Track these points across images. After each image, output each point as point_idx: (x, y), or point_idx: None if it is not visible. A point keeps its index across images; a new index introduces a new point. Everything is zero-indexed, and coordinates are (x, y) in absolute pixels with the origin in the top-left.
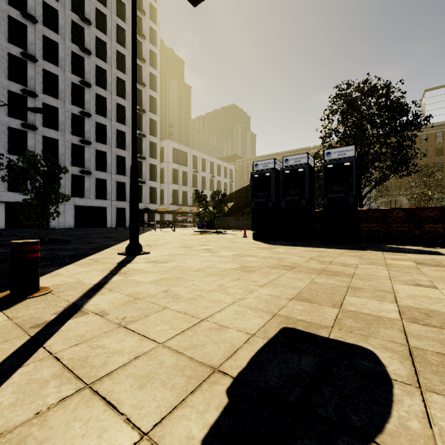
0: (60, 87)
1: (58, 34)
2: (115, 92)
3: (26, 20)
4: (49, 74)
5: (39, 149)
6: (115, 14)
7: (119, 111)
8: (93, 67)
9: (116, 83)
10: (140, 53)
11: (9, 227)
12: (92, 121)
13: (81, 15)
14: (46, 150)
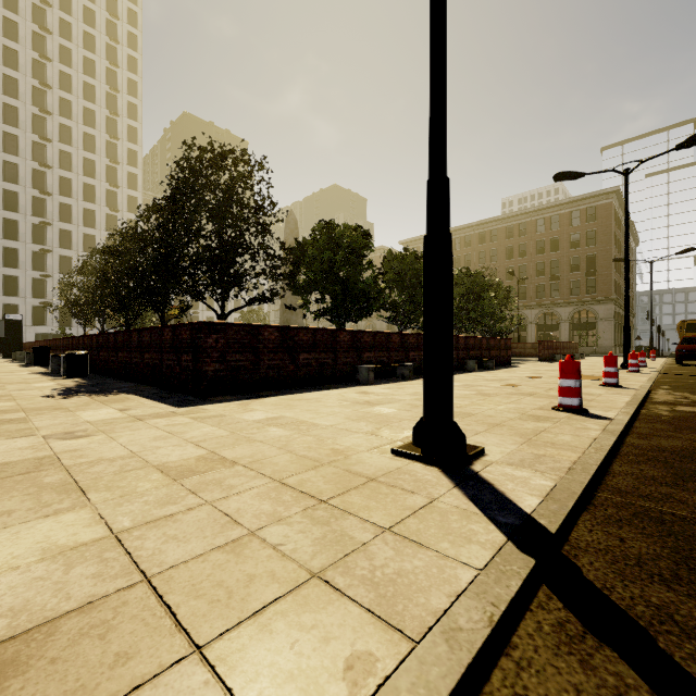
0: (21, 230)
1: (19, 185)
2: (83, 224)
3: None
4: (10, 220)
5: None
6: (82, 149)
7: (89, 241)
8: (56, 205)
9: (85, 215)
10: (116, 179)
11: None
12: (56, 255)
13: (40, 163)
14: (7, 287)
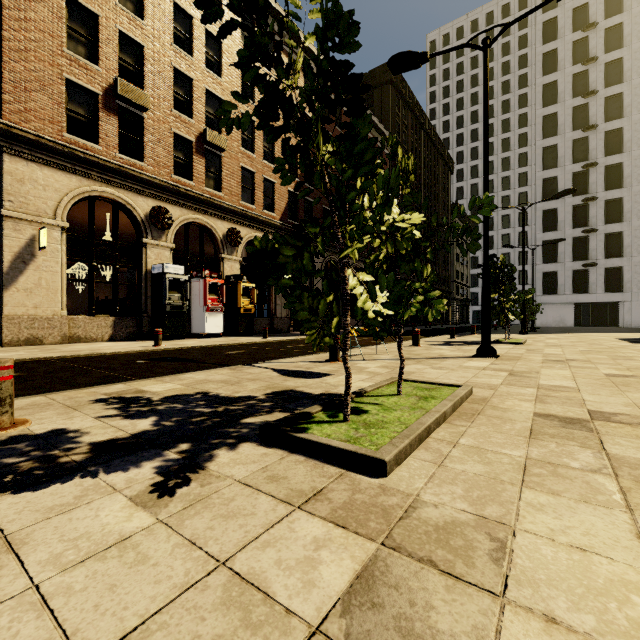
0: (625, 173)
1: (622, 117)
2: None
3: (587, 132)
4: (611, 167)
5: (600, 248)
6: None
7: None
8: None
9: None
10: None
11: (577, 325)
12: None
13: None
14: (608, 247)
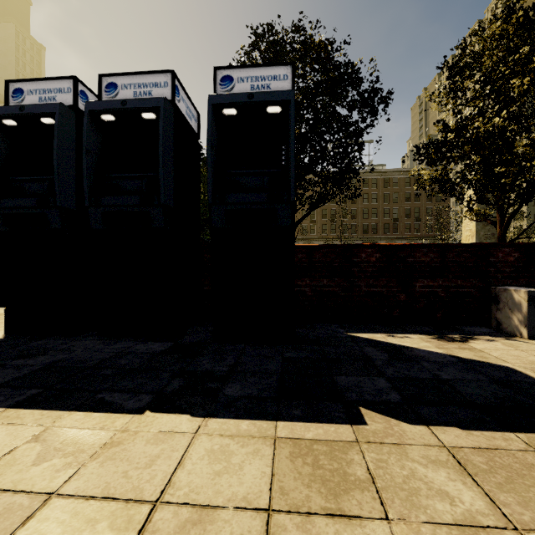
0: None
1: None
2: None
3: None
4: None
5: None
6: None
7: None
8: None
9: None
10: None
11: None
12: None
13: None
14: None
